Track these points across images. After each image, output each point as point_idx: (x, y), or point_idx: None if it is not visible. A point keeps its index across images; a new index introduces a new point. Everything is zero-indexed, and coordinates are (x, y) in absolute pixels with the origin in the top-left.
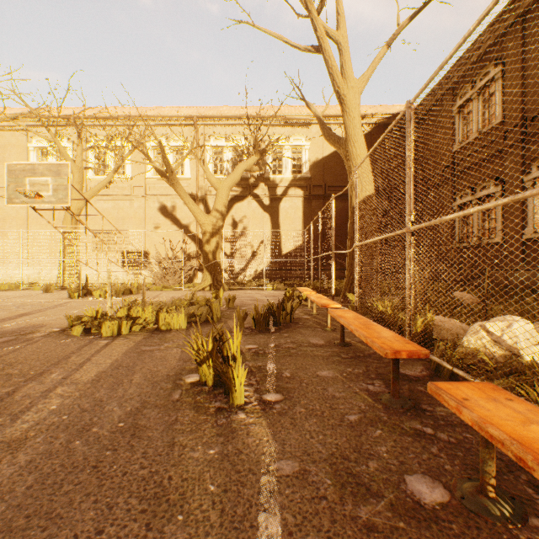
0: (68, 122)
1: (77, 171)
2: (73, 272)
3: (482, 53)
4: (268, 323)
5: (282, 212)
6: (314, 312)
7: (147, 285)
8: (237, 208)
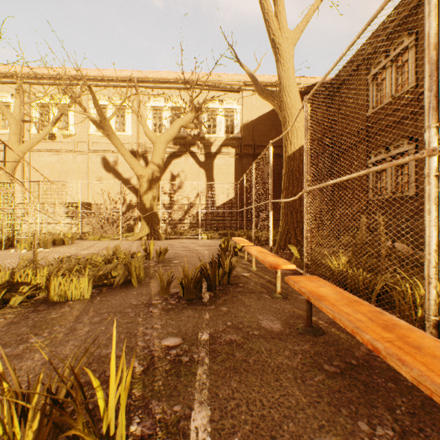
0: (11, 79)
1: (13, 122)
2: (9, 222)
3: (396, 25)
4: (200, 288)
5: (216, 168)
6: (253, 267)
7: (86, 235)
8: (175, 164)
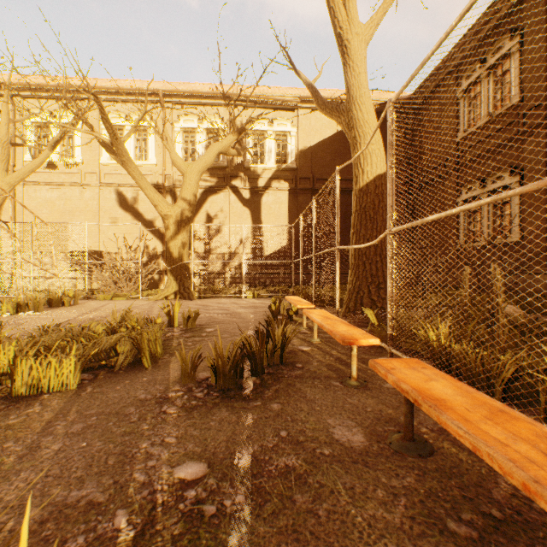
0: None
1: None
2: None
3: (495, 24)
4: (241, 372)
5: (264, 207)
6: (315, 338)
7: (95, 293)
8: (212, 201)
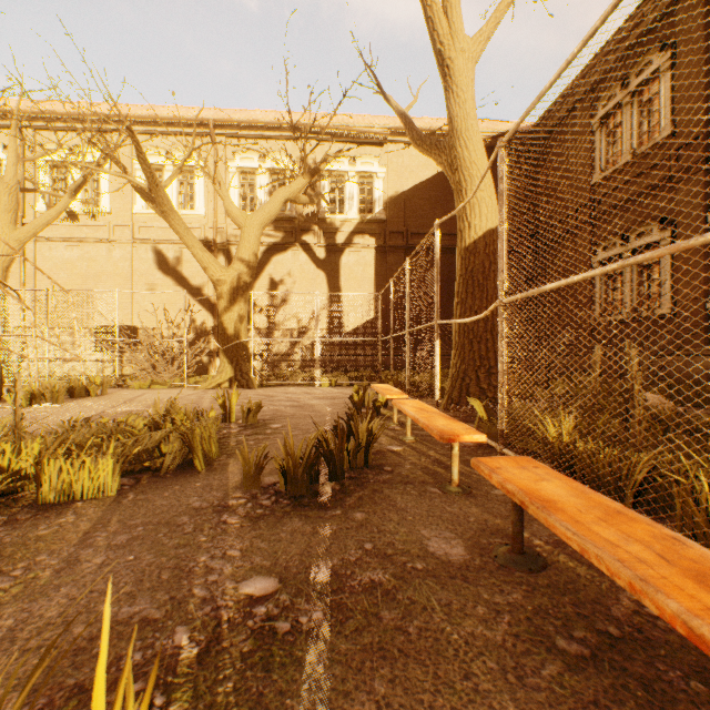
0: (4, 120)
1: (5, 191)
2: None
3: (640, 35)
4: (316, 475)
5: (344, 270)
6: (408, 436)
7: (128, 380)
8: (277, 262)
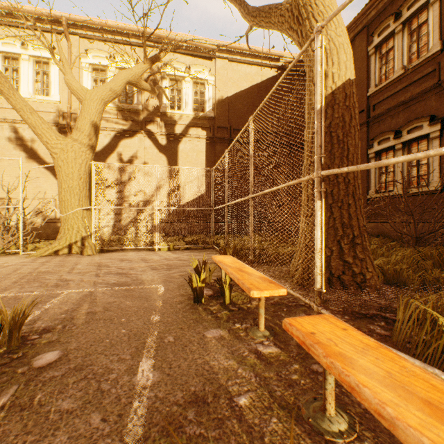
0: None
1: None
2: None
3: None
4: None
5: (182, 155)
6: (332, 415)
7: None
8: (126, 146)
